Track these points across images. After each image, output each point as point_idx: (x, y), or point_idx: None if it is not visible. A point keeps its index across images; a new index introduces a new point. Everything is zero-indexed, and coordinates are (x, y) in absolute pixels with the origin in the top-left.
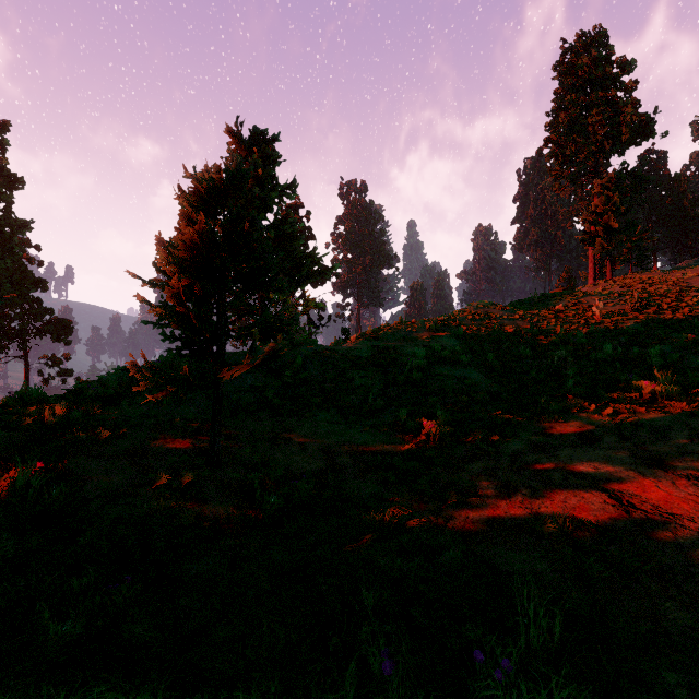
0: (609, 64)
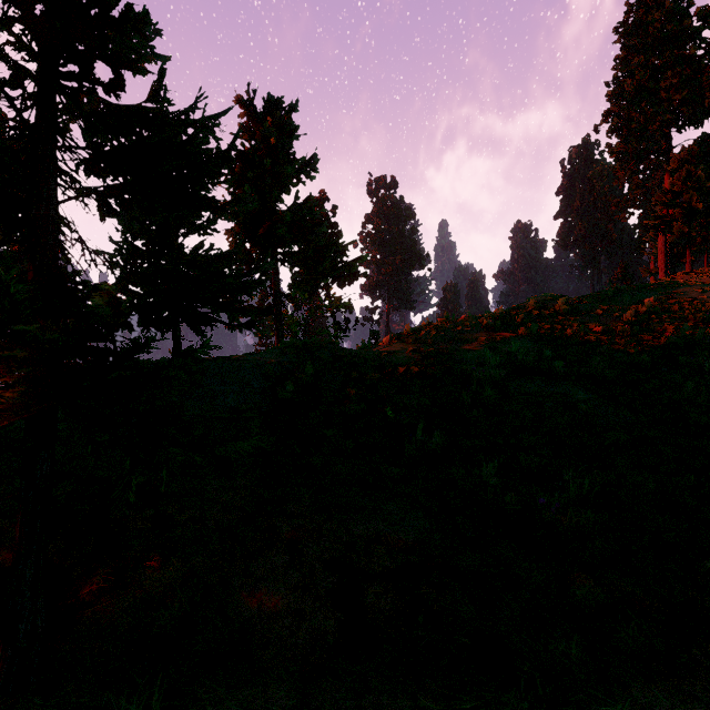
0: (688, 17)
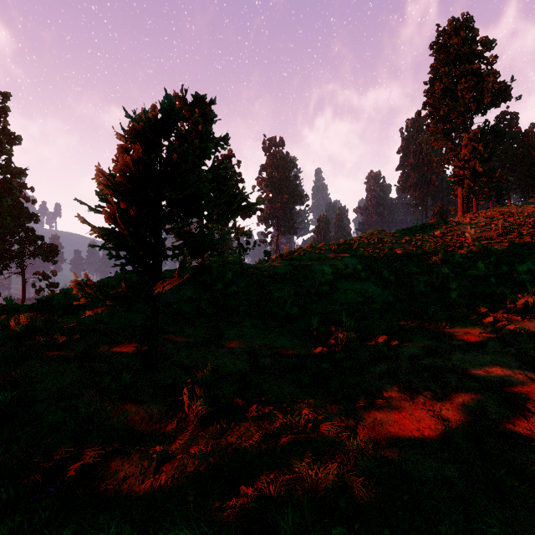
0: (475, 43)
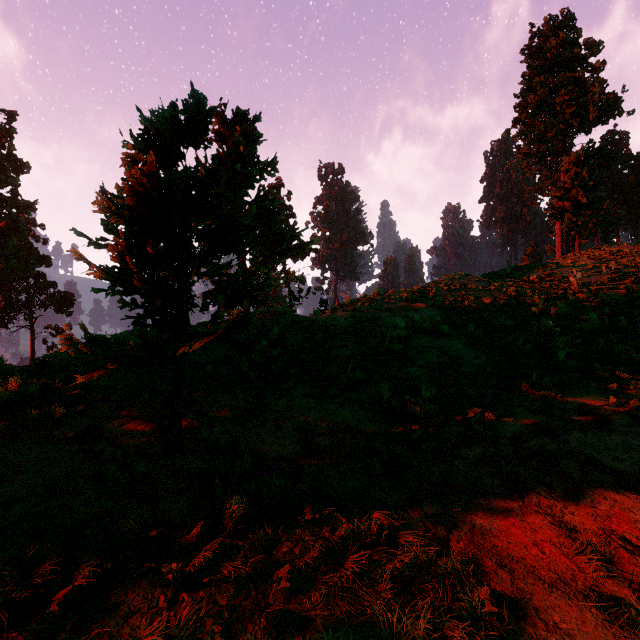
0: (577, 46)
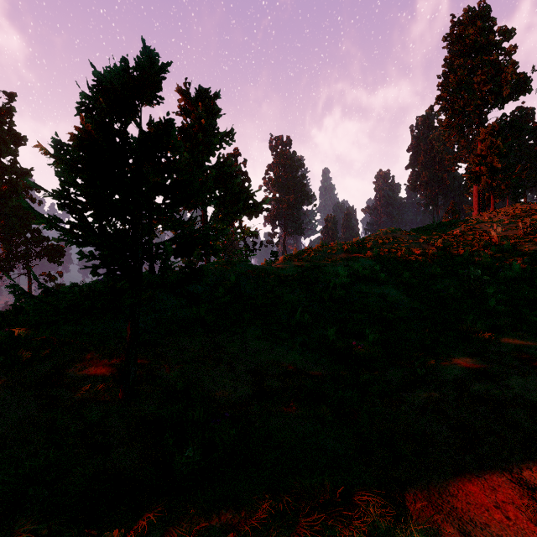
0: (492, 33)
